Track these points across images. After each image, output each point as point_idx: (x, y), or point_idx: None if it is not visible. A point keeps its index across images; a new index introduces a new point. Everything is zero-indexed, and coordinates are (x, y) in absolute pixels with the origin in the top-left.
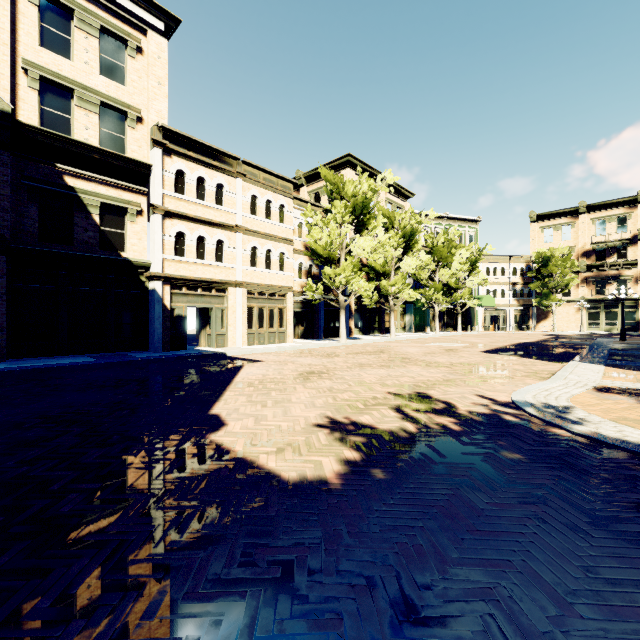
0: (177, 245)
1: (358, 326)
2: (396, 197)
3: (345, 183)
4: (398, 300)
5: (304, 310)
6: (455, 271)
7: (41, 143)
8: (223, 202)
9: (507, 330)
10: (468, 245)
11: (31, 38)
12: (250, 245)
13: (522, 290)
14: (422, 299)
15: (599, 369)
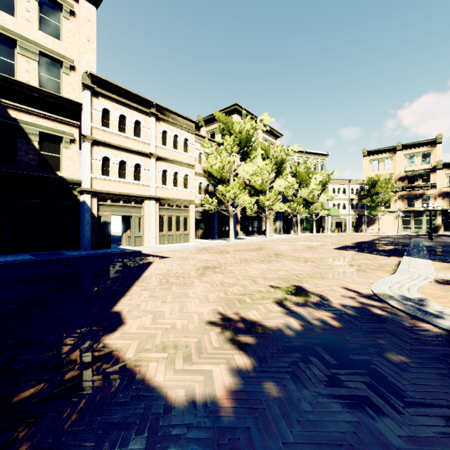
0: (103, 167)
1: (243, 229)
2: (270, 136)
3: (233, 123)
4: (271, 211)
5: (203, 218)
6: (312, 190)
7: None
8: (140, 135)
9: (347, 232)
10: (320, 172)
11: None
12: (161, 168)
13: (357, 204)
14: (288, 210)
15: (428, 263)
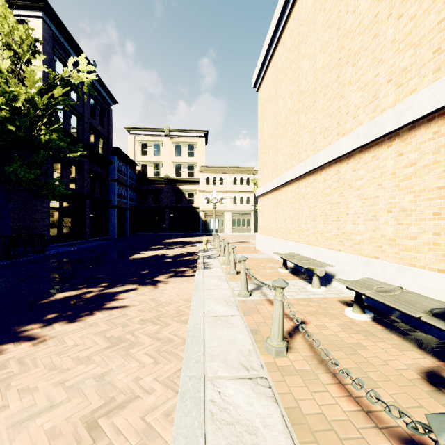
0: (207, 200)
1: None
2: None
3: None
4: None
5: None
6: None
7: (175, 181)
8: (223, 183)
9: None
10: None
11: (174, 156)
12: (233, 196)
13: None
14: None
15: None
